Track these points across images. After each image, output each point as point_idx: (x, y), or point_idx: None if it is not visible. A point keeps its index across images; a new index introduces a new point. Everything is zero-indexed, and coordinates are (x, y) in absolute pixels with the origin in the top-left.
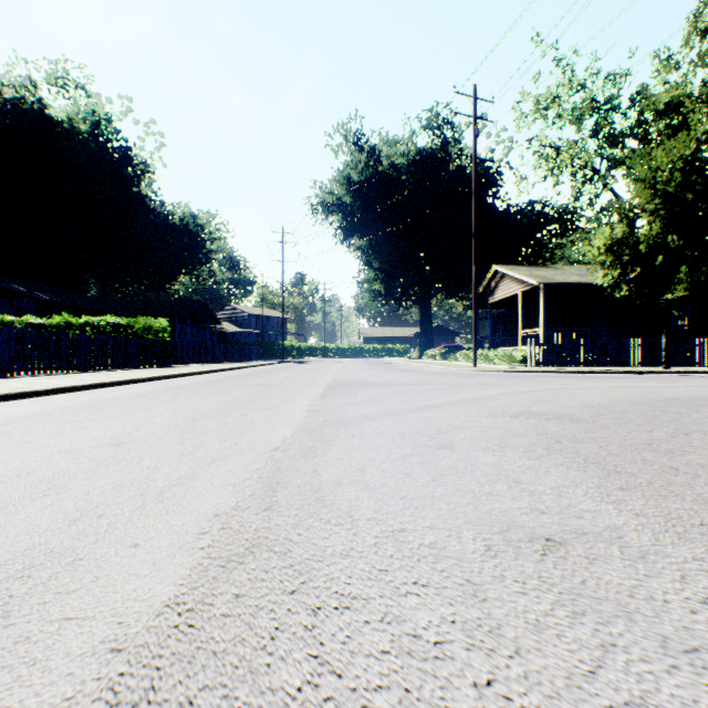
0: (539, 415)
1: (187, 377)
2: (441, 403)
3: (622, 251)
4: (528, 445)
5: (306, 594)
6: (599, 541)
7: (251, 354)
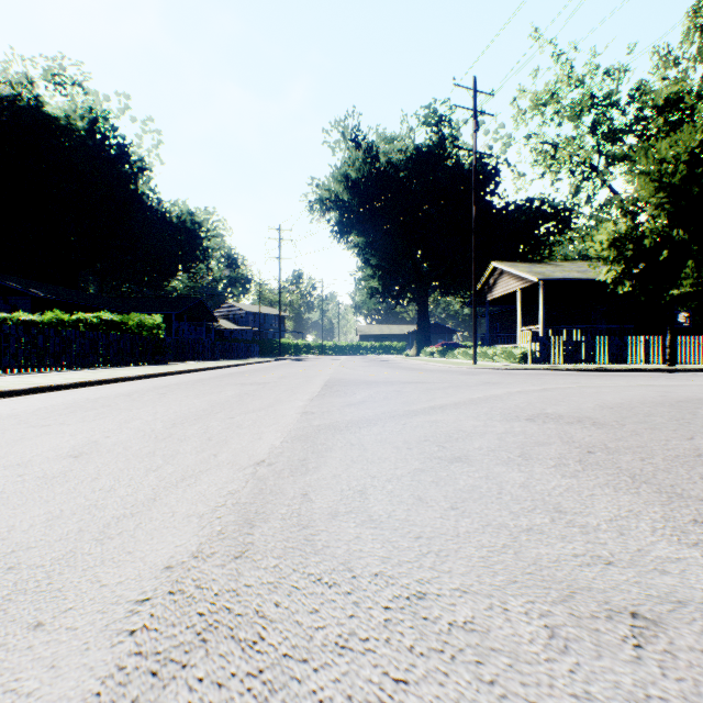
0: (557, 418)
1: (179, 375)
2: (447, 404)
3: (625, 246)
4: (556, 456)
5: None
6: None
7: (248, 351)
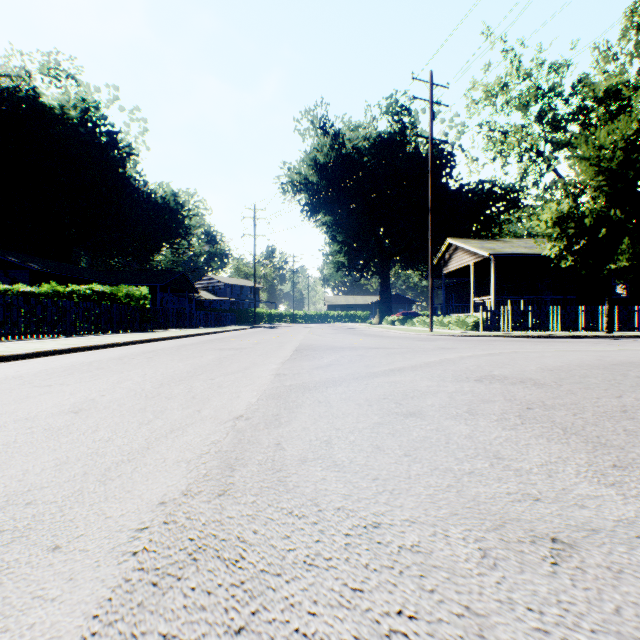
0: (502, 379)
1: (164, 341)
2: (405, 366)
3: (568, 225)
4: (499, 412)
5: (257, 635)
6: (616, 543)
7: (226, 320)
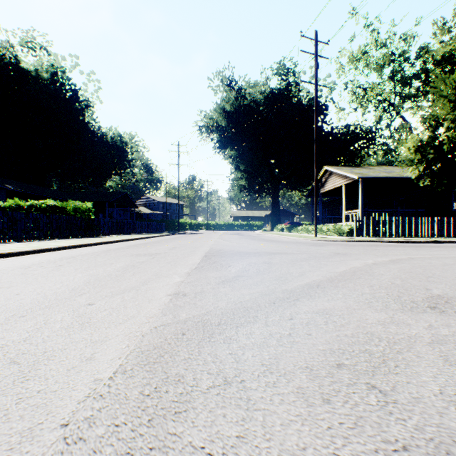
0: None
1: (95, 246)
2: (321, 280)
3: (427, 151)
4: None
5: None
6: None
7: (157, 228)
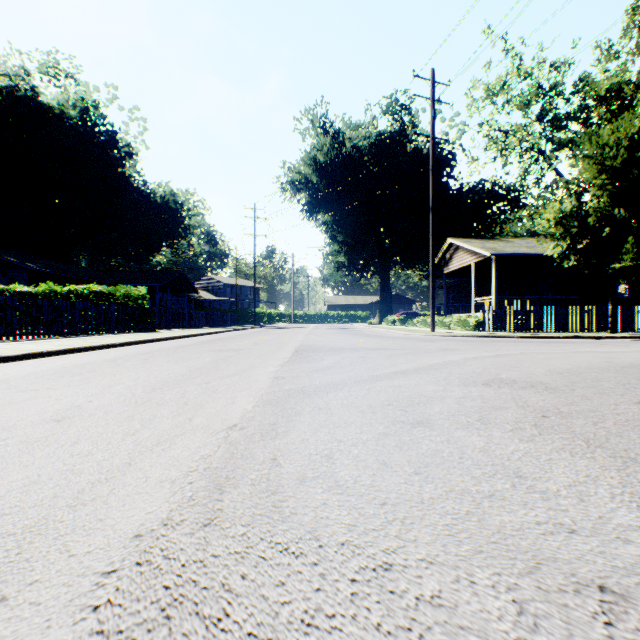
0: (511, 383)
1: (162, 342)
2: (408, 369)
3: (571, 224)
4: (513, 421)
5: None
6: None
7: (225, 320)
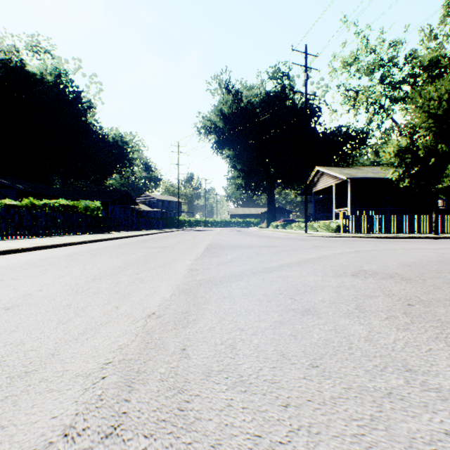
0: (374, 274)
1: (110, 241)
2: (292, 262)
3: (405, 155)
4: (385, 309)
5: None
6: None
7: (158, 225)
